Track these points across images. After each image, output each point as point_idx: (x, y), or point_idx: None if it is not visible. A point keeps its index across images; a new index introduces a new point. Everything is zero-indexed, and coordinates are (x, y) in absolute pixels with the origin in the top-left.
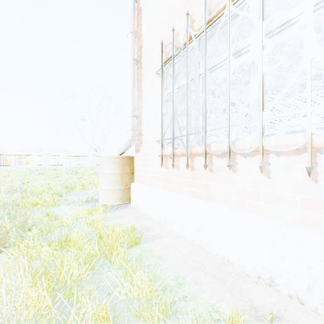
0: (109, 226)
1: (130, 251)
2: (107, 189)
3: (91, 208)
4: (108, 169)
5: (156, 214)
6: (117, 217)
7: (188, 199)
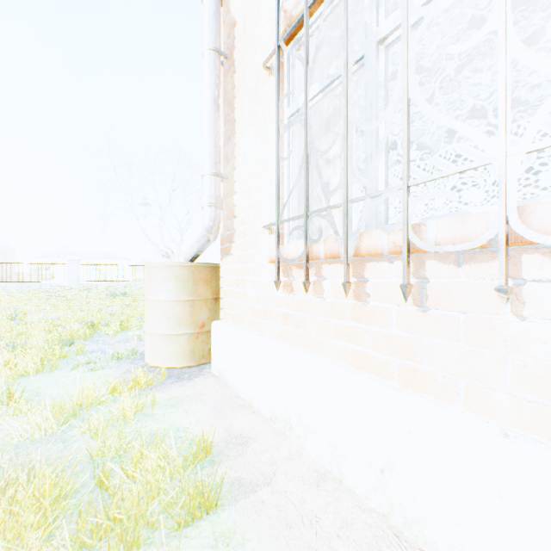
0: (146, 435)
1: (181, 544)
2: (160, 333)
3: (117, 382)
4: (163, 292)
5: (263, 401)
6: (173, 406)
7: (349, 376)
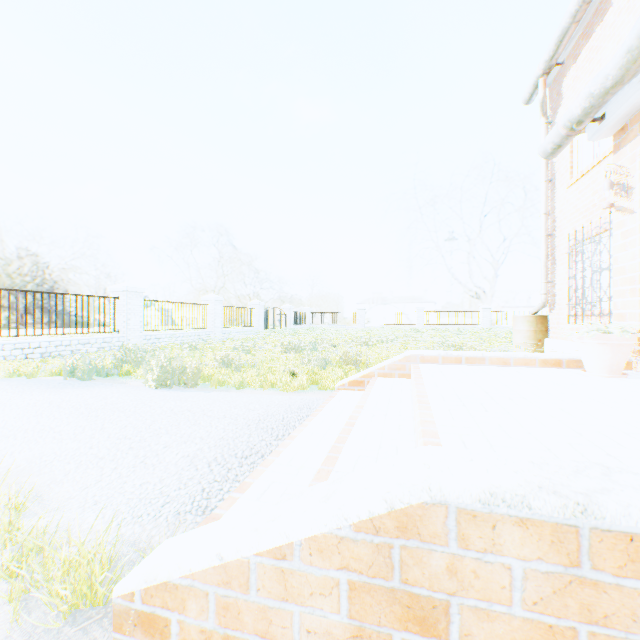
0: None
1: None
2: (519, 343)
3: None
4: (521, 327)
5: None
6: None
7: None
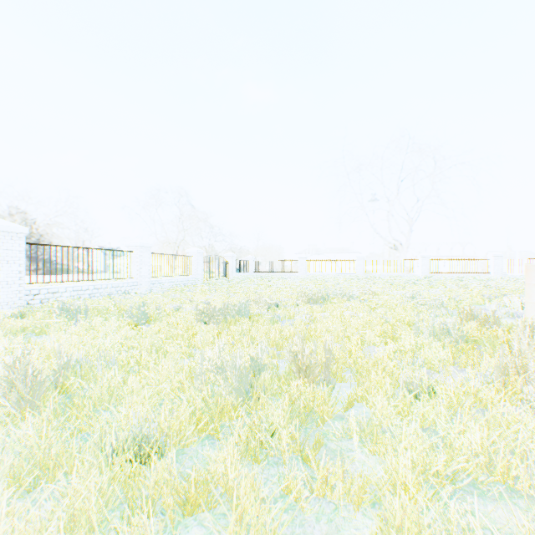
0: None
1: None
2: None
3: None
4: None
5: None
6: None
7: None
